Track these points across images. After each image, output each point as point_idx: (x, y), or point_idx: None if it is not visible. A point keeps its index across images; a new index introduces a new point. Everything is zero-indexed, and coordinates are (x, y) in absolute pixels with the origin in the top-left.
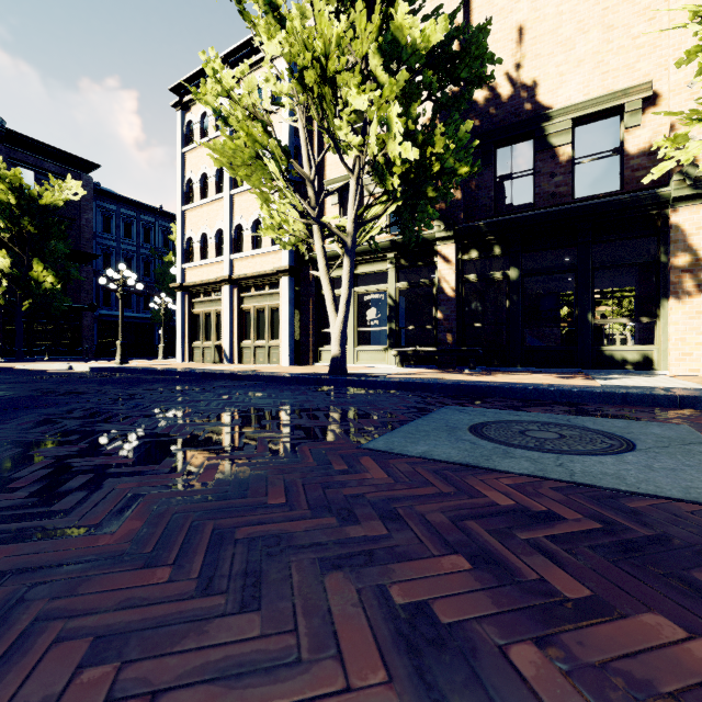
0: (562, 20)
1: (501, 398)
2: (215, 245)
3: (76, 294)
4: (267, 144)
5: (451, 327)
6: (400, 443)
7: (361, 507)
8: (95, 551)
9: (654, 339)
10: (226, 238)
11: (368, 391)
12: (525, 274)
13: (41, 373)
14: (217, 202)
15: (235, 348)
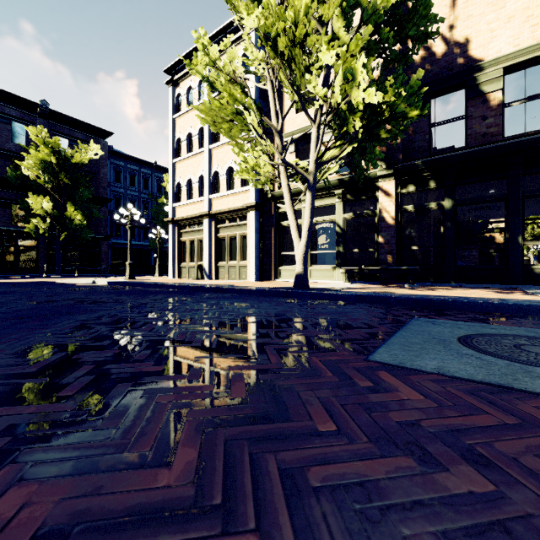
0: None
1: (458, 311)
2: (198, 188)
3: (96, 228)
4: (244, 102)
5: (391, 249)
6: (405, 356)
7: (427, 441)
8: (157, 495)
9: None
10: (206, 182)
11: (332, 302)
12: (458, 204)
13: (73, 286)
14: (199, 155)
15: (213, 267)
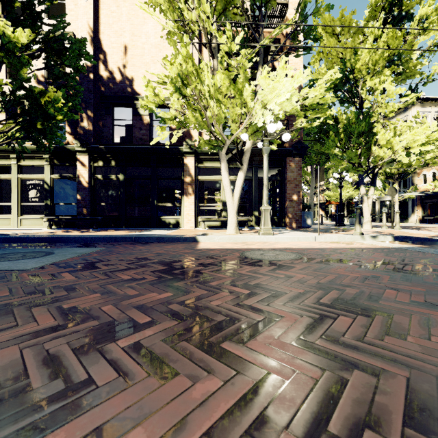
0: (145, 52)
1: (61, 243)
2: None
3: None
4: None
5: (86, 204)
6: None
7: None
8: None
9: (200, 213)
10: None
11: None
12: (128, 178)
13: None
14: None
15: None
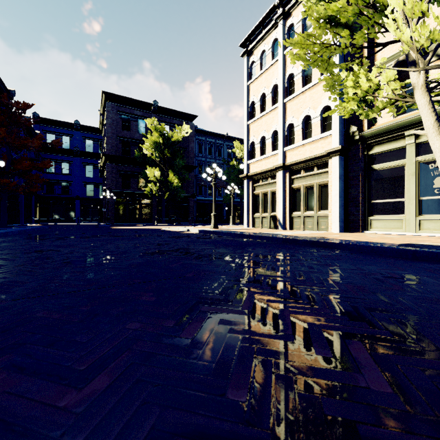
0: None
1: None
2: (271, 143)
3: (186, 189)
4: None
5: None
6: None
7: None
8: None
9: None
10: (280, 136)
11: None
12: None
13: (175, 233)
14: (273, 111)
15: (287, 217)
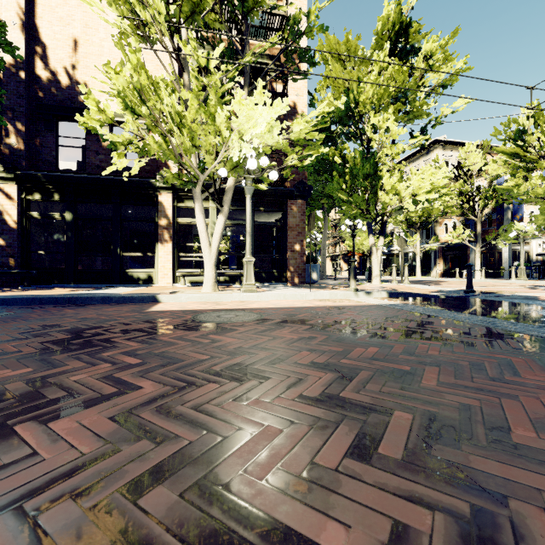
0: (104, 51)
1: None
2: None
3: None
4: None
5: (14, 253)
6: None
7: None
8: None
9: (187, 266)
10: None
11: None
12: (79, 218)
13: None
14: None
15: None
